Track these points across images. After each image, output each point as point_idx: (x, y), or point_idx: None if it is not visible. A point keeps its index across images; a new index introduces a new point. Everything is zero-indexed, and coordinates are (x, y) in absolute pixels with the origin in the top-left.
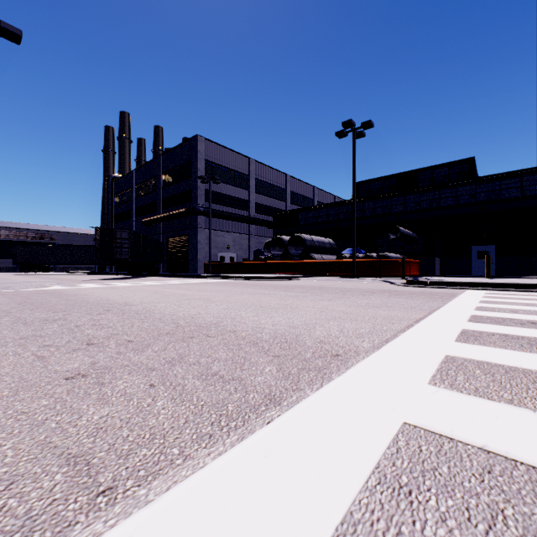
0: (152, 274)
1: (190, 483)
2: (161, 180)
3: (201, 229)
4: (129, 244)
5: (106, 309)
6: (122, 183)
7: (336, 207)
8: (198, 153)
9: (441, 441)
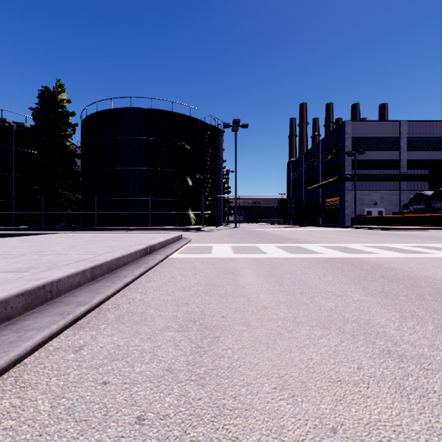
0: (310, 225)
1: (266, 244)
2: (320, 159)
3: (348, 191)
4: (294, 207)
5: (271, 235)
6: (296, 164)
7: None
8: (345, 135)
9: (298, 246)
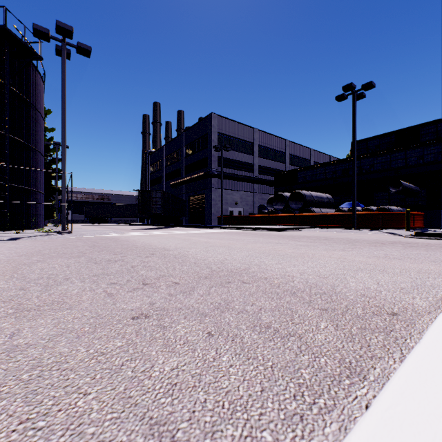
0: (177, 225)
1: None
2: (184, 152)
3: (215, 189)
4: (162, 202)
5: (150, 252)
6: (155, 156)
7: (333, 165)
8: (212, 128)
9: None
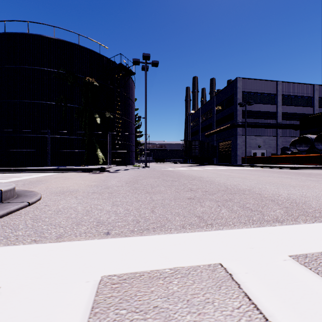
0: (210, 164)
1: (237, 230)
2: (214, 110)
3: (239, 136)
4: (198, 148)
5: (192, 178)
6: (194, 115)
7: None
8: (237, 89)
9: None
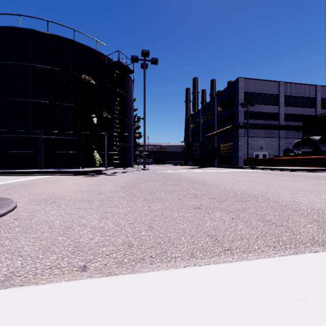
0: (211, 166)
1: (268, 260)
2: (215, 111)
3: (241, 137)
4: (199, 149)
5: (195, 182)
6: (194, 117)
7: None
8: (239, 89)
9: None
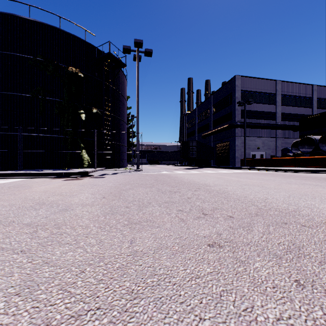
0: (207, 166)
1: None
2: (212, 110)
3: (238, 137)
4: (196, 149)
5: (196, 187)
6: (190, 116)
7: None
8: (236, 87)
9: None
